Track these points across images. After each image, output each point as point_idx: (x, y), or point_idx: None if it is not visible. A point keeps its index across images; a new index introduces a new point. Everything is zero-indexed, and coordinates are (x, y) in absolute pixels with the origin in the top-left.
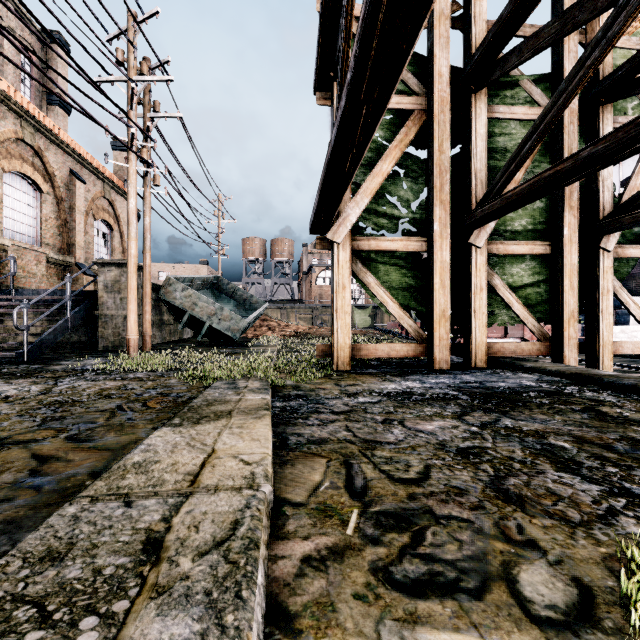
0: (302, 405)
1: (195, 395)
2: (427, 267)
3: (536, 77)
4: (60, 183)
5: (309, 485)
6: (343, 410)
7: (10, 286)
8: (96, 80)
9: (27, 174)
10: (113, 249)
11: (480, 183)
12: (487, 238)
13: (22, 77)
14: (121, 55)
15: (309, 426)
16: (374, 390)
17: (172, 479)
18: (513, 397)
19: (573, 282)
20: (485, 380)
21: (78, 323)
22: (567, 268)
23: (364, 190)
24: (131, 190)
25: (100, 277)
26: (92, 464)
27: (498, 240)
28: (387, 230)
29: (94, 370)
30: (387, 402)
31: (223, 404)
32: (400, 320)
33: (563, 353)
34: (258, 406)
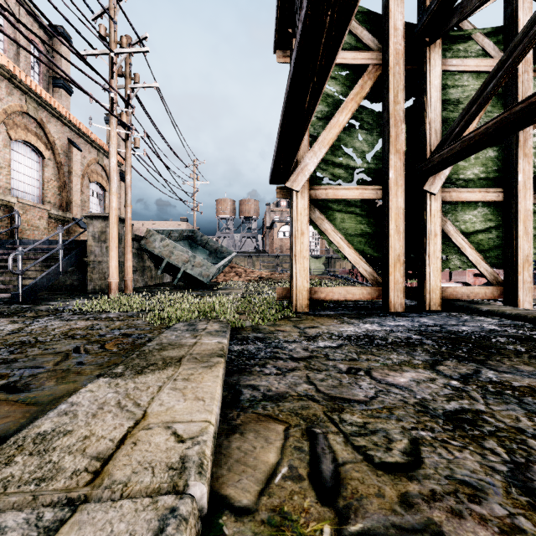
0: (260, 349)
1: (155, 336)
2: (382, 214)
3: (488, 30)
4: (60, 150)
5: (261, 471)
6: (303, 356)
7: (15, 237)
8: (82, 54)
9: (31, 142)
10: (106, 207)
11: (434, 132)
12: (442, 185)
13: (32, 64)
14: (103, 30)
15: (266, 376)
16: (333, 333)
17: (71, 467)
18: (482, 343)
19: (527, 227)
20: (444, 323)
21: (71, 269)
22: (521, 214)
23: (322, 141)
24: (112, 150)
25: (89, 229)
26: (6, 425)
27: (451, 188)
28: (343, 180)
29: (73, 310)
30: (349, 347)
31: (176, 349)
32: (356, 265)
33: (517, 297)
34: (212, 352)
